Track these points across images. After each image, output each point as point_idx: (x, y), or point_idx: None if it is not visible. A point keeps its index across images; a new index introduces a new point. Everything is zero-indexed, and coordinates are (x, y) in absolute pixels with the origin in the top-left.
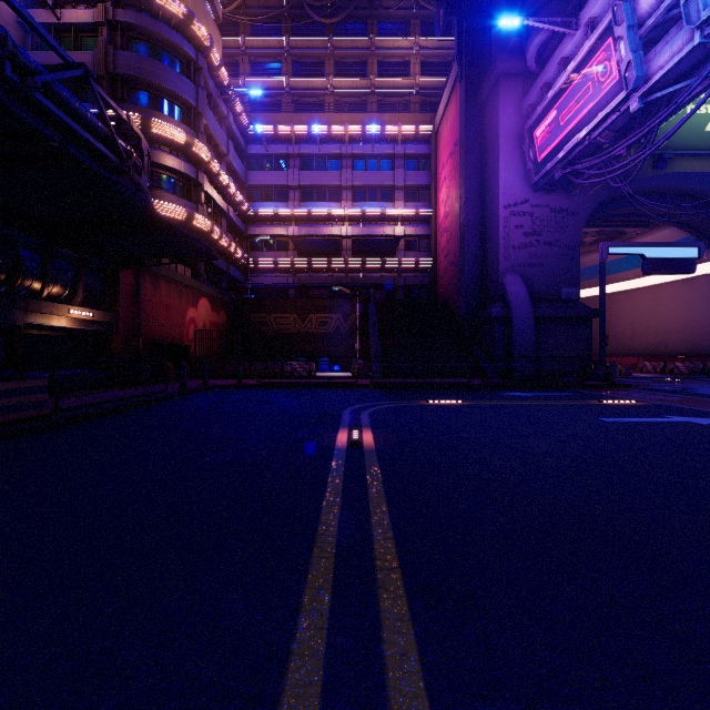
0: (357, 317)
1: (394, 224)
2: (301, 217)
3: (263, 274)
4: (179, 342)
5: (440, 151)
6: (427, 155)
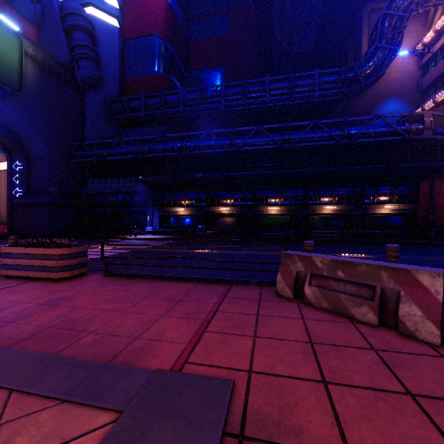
0: None
1: None
2: None
3: None
4: None
5: None
6: None
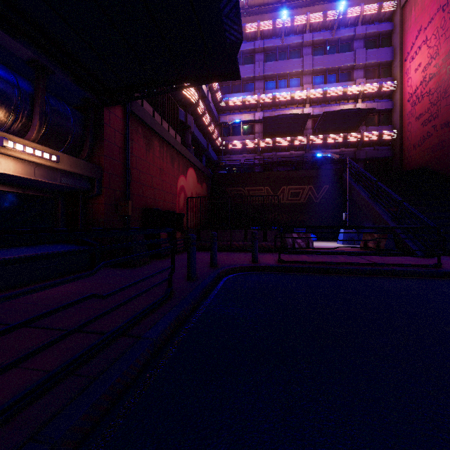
0: (347, 184)
1: (353, 102)
2: (265, 103)
3: (232, 155)
4: (171, 210)
5: (413, 18)
6: (388, 33)
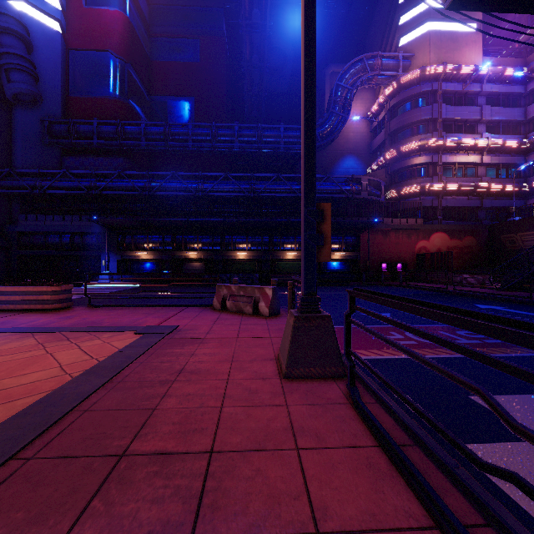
0: None
1: None
2: None
3: None
4: (407, 261)
5: None
6: None
